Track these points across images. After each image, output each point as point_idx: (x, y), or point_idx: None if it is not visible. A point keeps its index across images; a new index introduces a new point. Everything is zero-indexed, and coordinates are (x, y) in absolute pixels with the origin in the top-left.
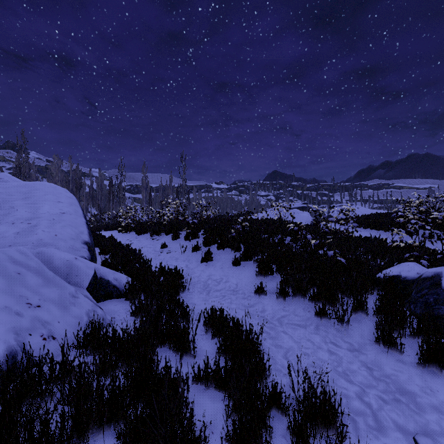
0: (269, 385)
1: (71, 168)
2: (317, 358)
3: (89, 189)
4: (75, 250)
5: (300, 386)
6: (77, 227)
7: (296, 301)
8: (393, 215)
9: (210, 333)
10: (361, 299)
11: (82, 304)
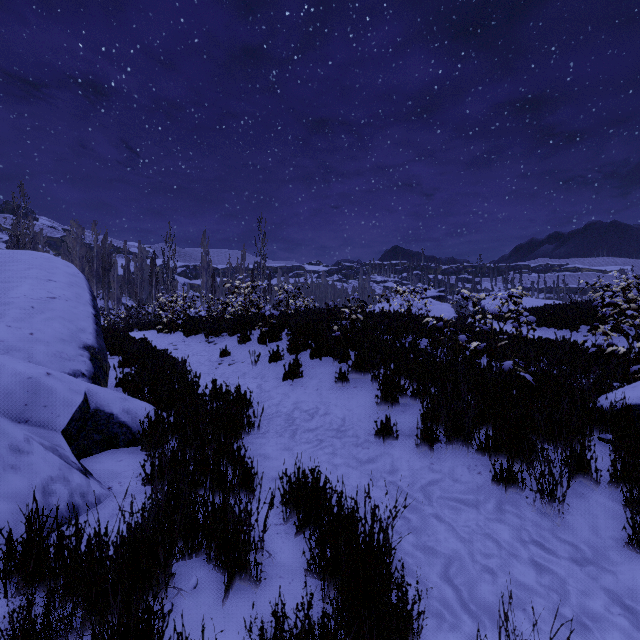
0: None
1: (95, 240)
2: (513, 581)
3: (124, 271)
4: (64, 359)
5: None
6: (74, 320)
7: (453, 452)
8: (595, 303)
9: (294, 520)
10: (582, 452)
11: (34, 468)
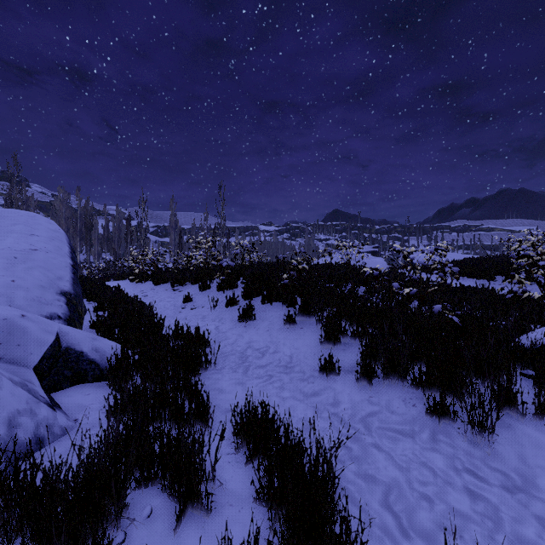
0: None
1: (79, 203)
2: (449, 508)
3: (104, 230)
4: (42, 303)
5: None
6: (53, 270)
7: (389, 386)
8: (511, 255)
9: (244, 449)
10: (508, 386)
11: (2, 402)
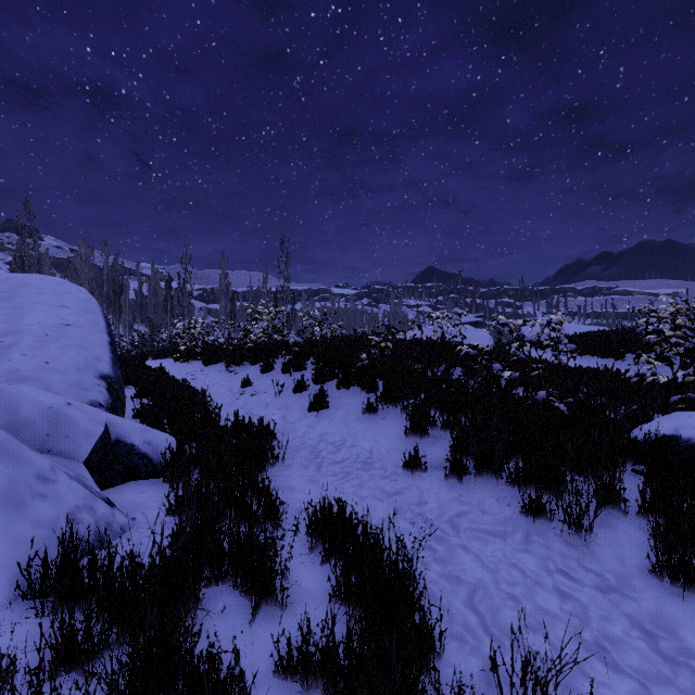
0: (442, 677)
1: (105, 261)
2: (536, 607)
3: (136, 295)
4: (81, 389)
5: (517, 694)
6: (90, 349)
7: (482, 484)
8: (638, 330)
9: (319, 550)
10: (611, 482)
11: (61, 496)
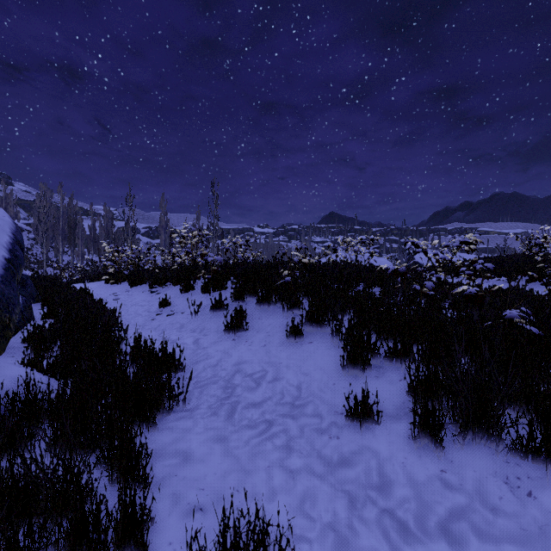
0: None
1: (61, 200)
2: None
3: (90, 230)
4: None
5: None
6: None
7: (470, 449)
8: None
9: None
10: None
11: None
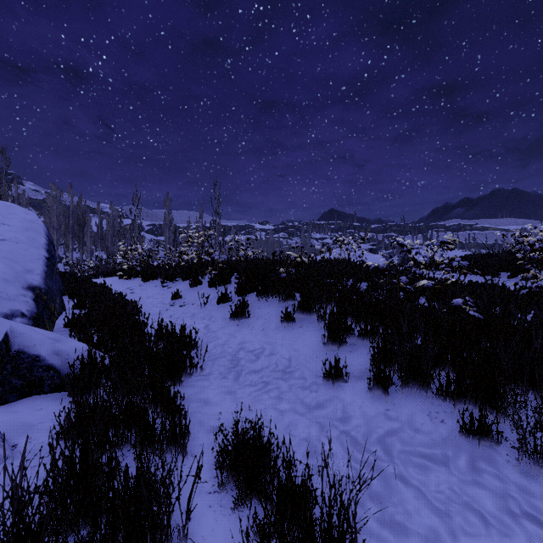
0: None
1: (71, 200)
2: None
3: (98, 228)
4: (3, 298)
5: None
6: (22, 262)
7: (409, 396)
8: (525, 247)
9: (231, 485)
10: None
11: None
